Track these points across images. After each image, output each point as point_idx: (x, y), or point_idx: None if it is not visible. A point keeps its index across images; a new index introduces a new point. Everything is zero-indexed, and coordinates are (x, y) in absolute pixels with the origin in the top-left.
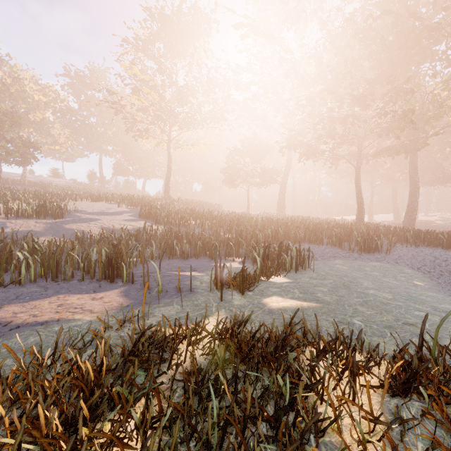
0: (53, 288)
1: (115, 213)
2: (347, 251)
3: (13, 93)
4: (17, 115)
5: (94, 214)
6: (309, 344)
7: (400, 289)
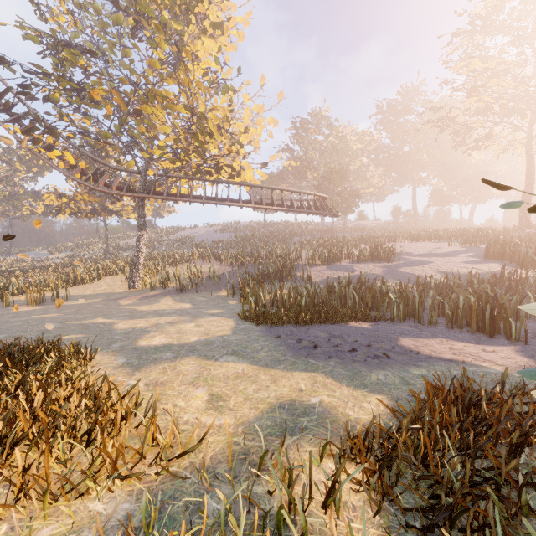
0: (426, 330)
1: (447, 254)
2: None
3: (339, 151)
4: (344, 170)
5: (422, 256)
6: None
7: None
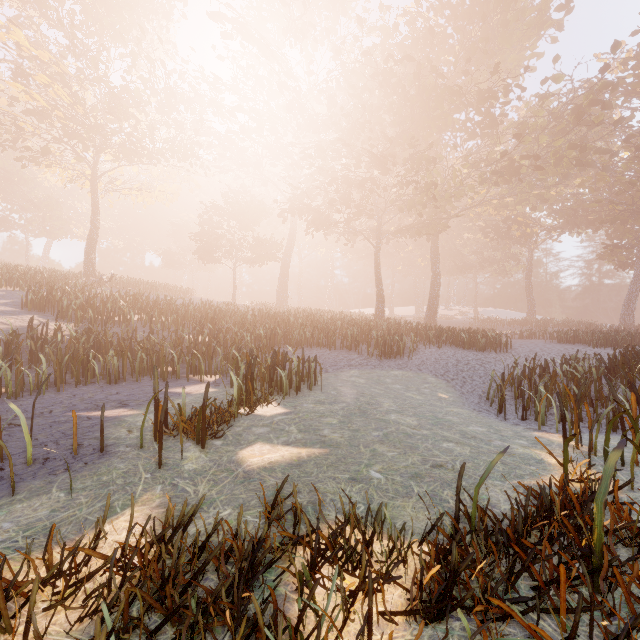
0: None
1: None
2: (364, 357)
3: None
4: None
5: None
6: (302, 543)
7: (425, 408)
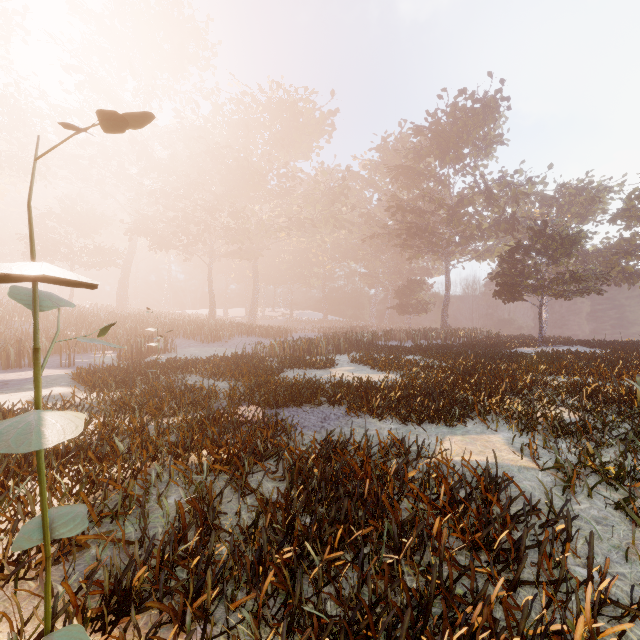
0: None
1: None
2: (199, 342)
3: None
4: None
5: None
6: None
7: None
